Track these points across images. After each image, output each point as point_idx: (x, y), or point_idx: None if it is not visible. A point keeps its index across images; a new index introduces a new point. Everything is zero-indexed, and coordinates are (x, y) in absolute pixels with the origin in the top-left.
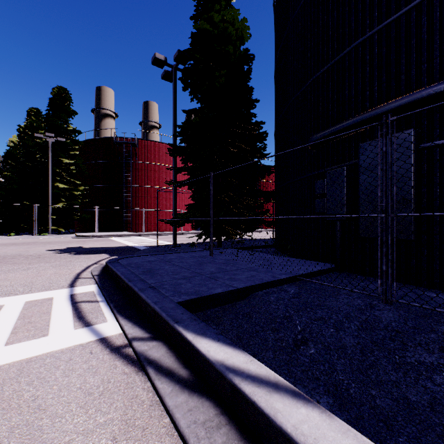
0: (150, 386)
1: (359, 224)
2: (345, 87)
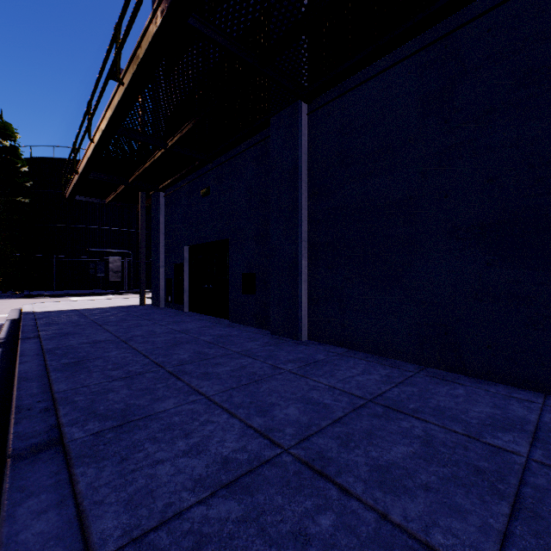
0: (130, 295)
1: (109, 277)
2: (102, 238)
